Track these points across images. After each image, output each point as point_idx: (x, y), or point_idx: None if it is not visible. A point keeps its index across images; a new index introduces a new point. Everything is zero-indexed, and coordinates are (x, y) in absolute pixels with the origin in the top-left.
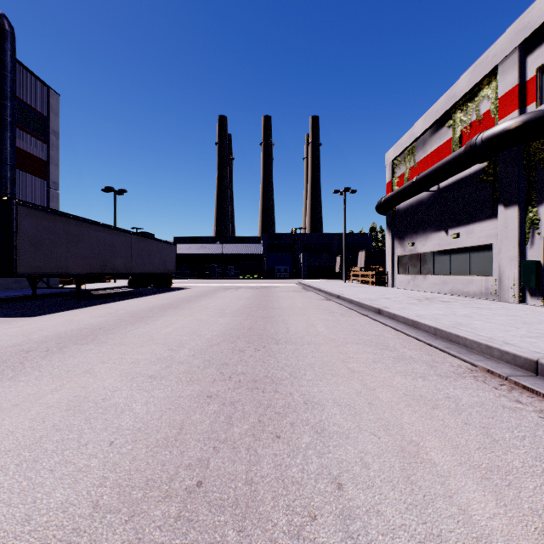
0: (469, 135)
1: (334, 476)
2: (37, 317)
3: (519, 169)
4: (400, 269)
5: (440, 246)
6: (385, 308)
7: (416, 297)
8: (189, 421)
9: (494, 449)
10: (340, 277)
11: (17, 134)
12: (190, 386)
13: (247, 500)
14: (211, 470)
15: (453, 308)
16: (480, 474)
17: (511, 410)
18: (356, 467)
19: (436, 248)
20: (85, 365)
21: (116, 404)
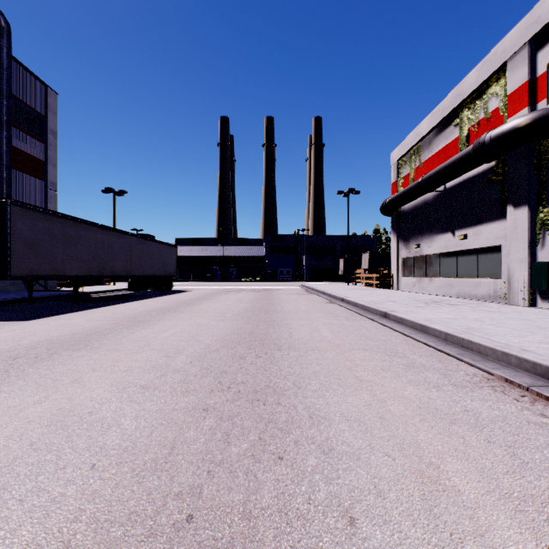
0: (477, 134)
1: (345, 508)
2: (31, 321)
3: (529, 168)
4: (405, 272)
5: (447, 247)
6: (392, 311)
7: (422, 300)
8: (181, 438)
9: (524, 473)
10: (343, 280)
11: (14, 134)
12: (186, 397)
13: (245, 539)
14: (203, 500)
15: (462, 312)
16: (513, 506)
17: (537, 426)
18: (370, 497)
19: (442, 250)
20: (74, 374)
21: (102, 418)
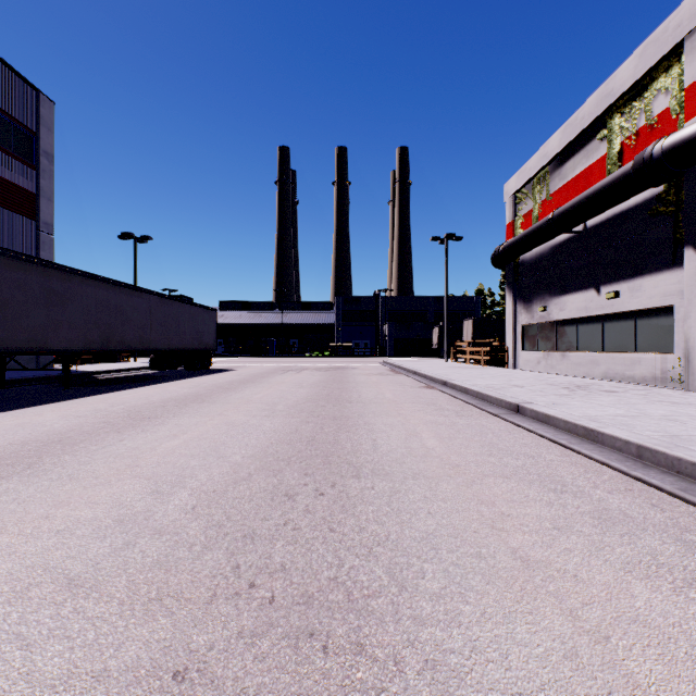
0: (635, 148)
1: None
2: None
3: None
4: (526, 344)
5: (588, 310)
6: (527, 403)
7: (559, 383)
8: None
9: None
10: (438, 355)
11: None
12: (147, 622)
13: None
14: None
15: (634, 404)
16: None
17: None
18: None
19: (581, 314)
20: None
21: None
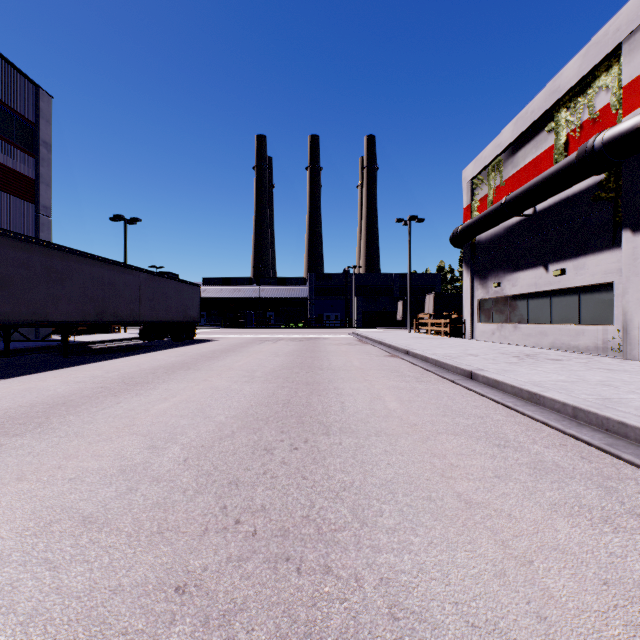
0: (579, 140)
1: None
2: None
3: None
4: (482, 317)
5: (537, 286)
6: (479, 370)
7: (510, 352)
8: None
9: None
10: (402, 326)
11: None
12: (152, 550)
13: None
14: None
15: (575, 371)
16: None
17: None
18: None
19: (531, 289)
20: None
21: None
